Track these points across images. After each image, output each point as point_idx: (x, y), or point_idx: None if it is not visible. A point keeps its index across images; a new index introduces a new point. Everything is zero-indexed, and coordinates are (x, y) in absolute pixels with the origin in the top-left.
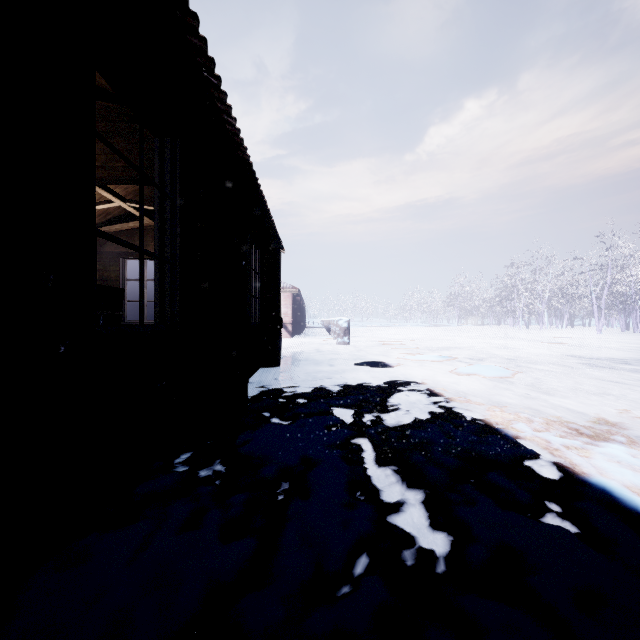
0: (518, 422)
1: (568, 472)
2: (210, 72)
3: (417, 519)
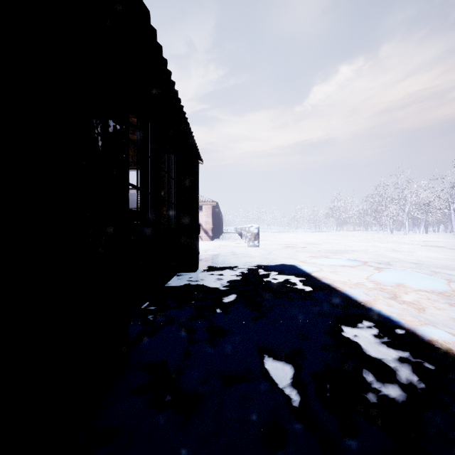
0: None
1: None
2: None
3: None
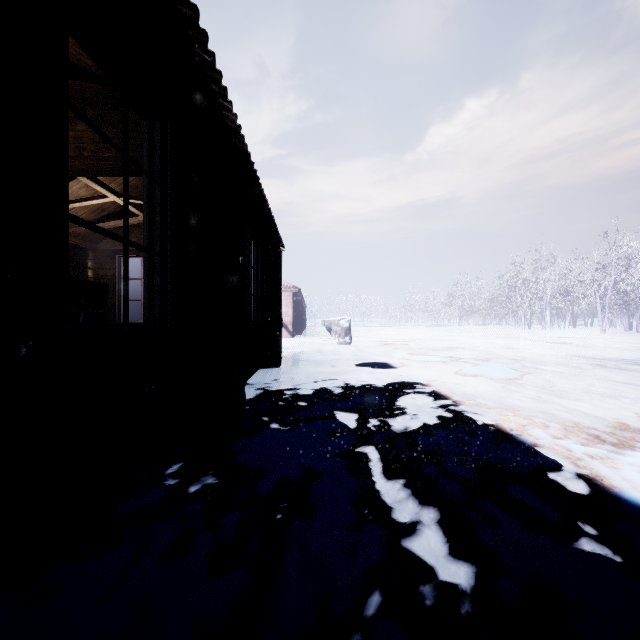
0: (534, 428)
1: (597, 486)
2: (203, 48)
3: (434, 543)
